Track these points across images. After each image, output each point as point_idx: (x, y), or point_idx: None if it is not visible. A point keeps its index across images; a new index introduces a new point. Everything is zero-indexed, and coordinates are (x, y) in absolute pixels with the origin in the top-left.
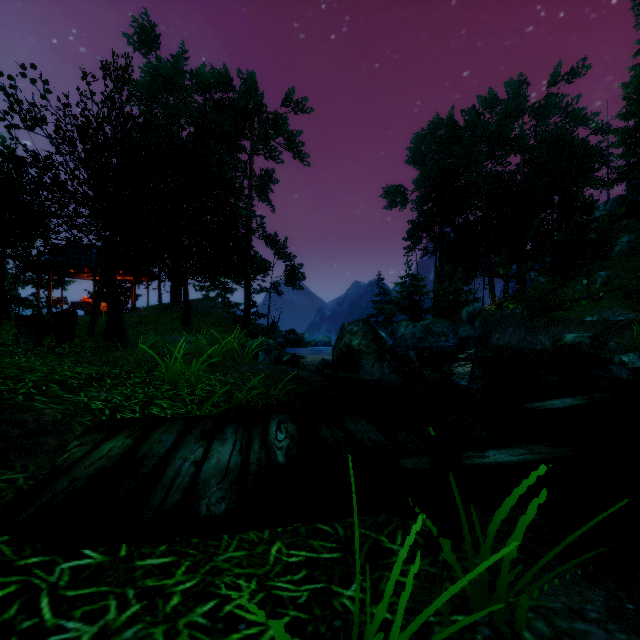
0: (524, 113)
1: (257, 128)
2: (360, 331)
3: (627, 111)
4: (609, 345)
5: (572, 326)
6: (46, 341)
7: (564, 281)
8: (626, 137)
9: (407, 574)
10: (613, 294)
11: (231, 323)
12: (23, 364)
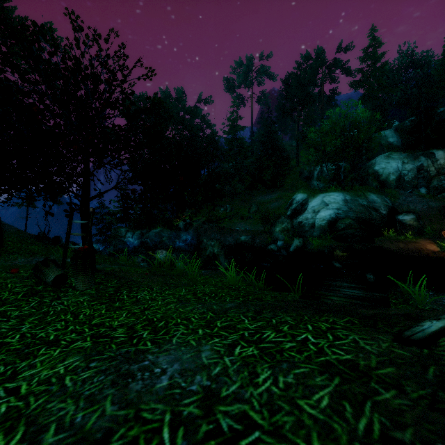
0: (195, 116)
1: (1, 37)
2: (216, 244)
3: (228, 131)
4: (257, 241)
5: (240, 233)
6: (70, 280)
7: (214, 208)
8: (229, 143)
9: (392, 296)
10: (236, 216)
11: (35, 240)
12: (182, 293)
